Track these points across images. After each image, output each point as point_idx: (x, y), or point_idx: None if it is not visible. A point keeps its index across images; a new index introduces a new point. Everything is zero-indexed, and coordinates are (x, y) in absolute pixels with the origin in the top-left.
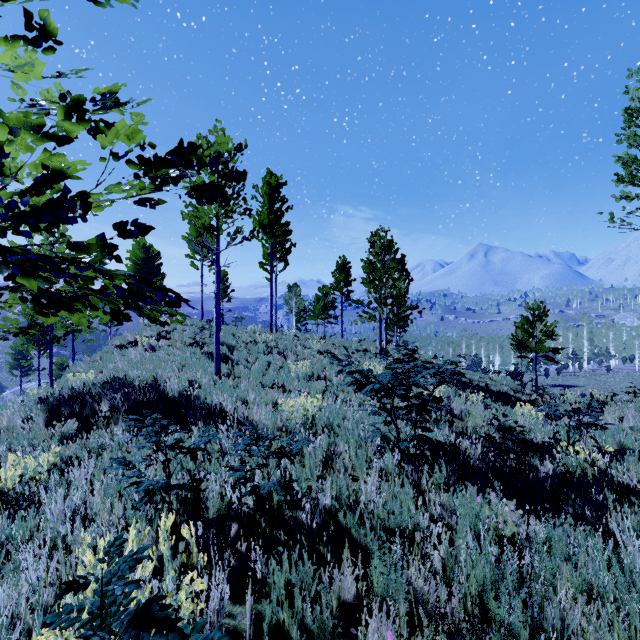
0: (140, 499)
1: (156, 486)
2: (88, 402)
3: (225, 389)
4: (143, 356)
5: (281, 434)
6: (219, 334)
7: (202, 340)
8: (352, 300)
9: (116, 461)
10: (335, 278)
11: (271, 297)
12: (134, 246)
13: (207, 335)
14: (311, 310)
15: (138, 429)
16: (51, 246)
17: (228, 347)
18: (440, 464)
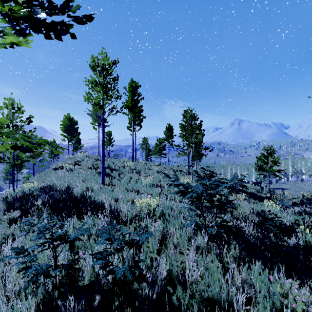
0: (30, 278)
1: (39, 271)
2: (30, 199)
3: (106, 192)
4: (66, 174)
5: (135, 220)
6: (104, 162)
7: (97, 165)
8: (174, 145)
9: (13, 251)
10: (165, 134)
11: (133, 144)
12: (64, 118)
13: (99, 163)
14: (153, 150)
15: (53, 216)
16: (13, 115)
17: (110, 169)
18: (230, 240)
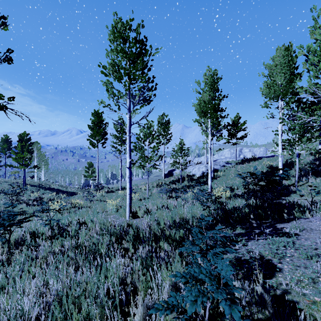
0: None
1: None
2: None
3: None
4: None
5: None
6: None
7: None
8: (7, 165)
9: None
10: (0, 146)
11: None
12: None
13: None
14: None
15: None
16: None
17: None
18: None
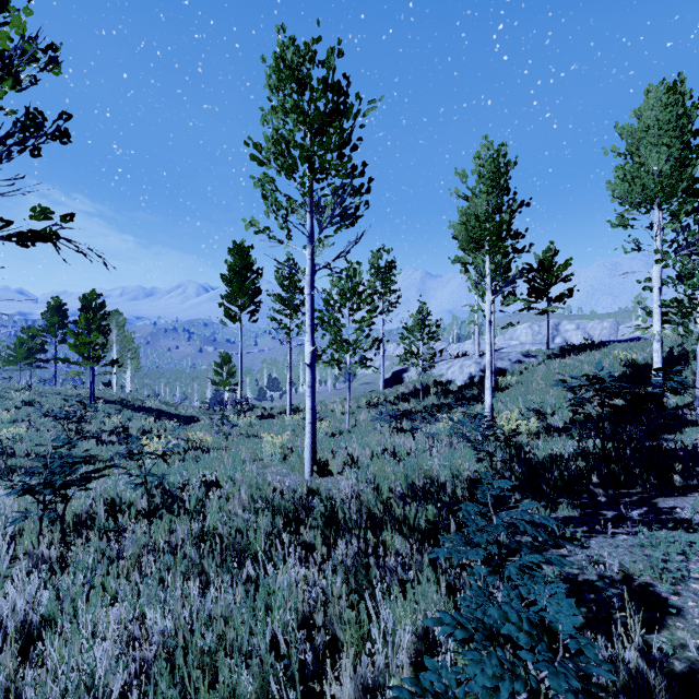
0: None
1: None
2: None
3: None
4: None
5: None
6: None
7: None
8: (59, 359)
9: None
10: (46, 320)
11: None
12: None
13: None
14: (11, 355)
15: None
16: None
17: None
18: None
